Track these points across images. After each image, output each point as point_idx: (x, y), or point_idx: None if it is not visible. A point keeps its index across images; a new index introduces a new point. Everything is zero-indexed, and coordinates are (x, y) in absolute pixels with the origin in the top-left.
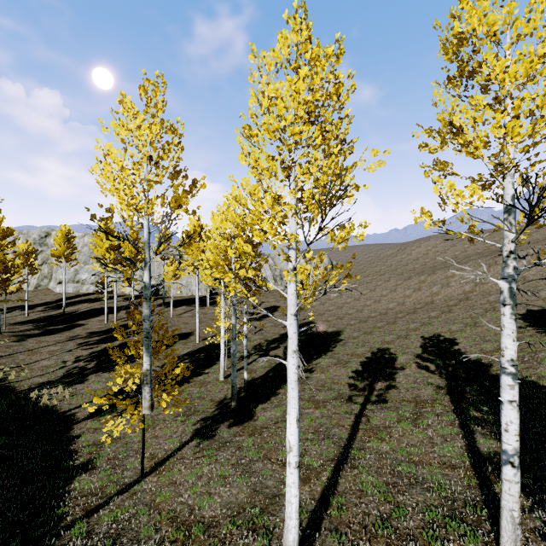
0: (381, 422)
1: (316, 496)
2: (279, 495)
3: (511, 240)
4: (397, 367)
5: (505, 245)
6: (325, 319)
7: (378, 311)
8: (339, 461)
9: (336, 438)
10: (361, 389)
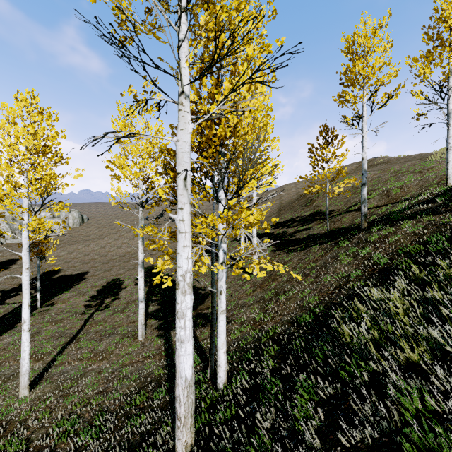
0: (102, 317)
1: (47, 362)
2: (17, 373)
3: (141, 213)
4: (122, 287)
5: (140, 215)
6: (71, 265)
7: (119, 255)
8: (68, 343)
9: (68, 335)
10: (94, 306)
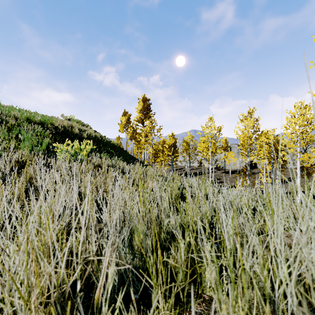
0: None
1: None
2: None
3: None
4: None
5: None
6: None
7: None
8: None
9: None
10: None
